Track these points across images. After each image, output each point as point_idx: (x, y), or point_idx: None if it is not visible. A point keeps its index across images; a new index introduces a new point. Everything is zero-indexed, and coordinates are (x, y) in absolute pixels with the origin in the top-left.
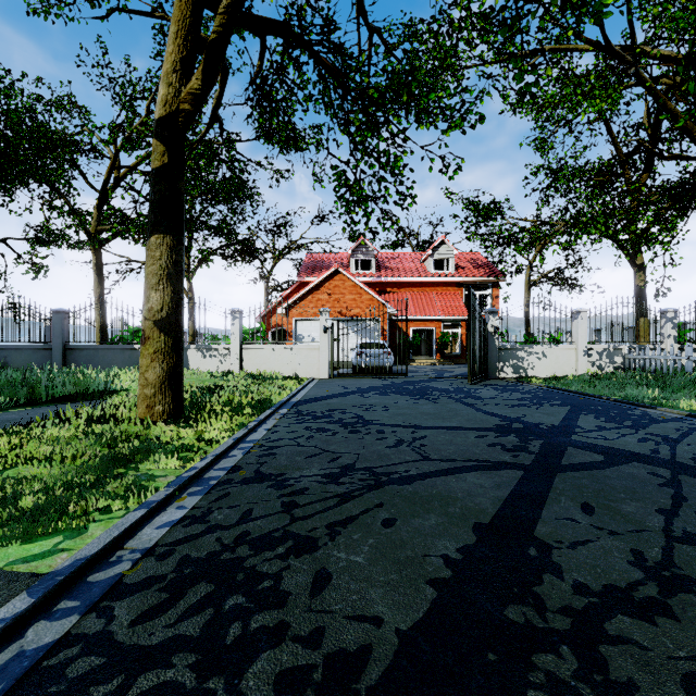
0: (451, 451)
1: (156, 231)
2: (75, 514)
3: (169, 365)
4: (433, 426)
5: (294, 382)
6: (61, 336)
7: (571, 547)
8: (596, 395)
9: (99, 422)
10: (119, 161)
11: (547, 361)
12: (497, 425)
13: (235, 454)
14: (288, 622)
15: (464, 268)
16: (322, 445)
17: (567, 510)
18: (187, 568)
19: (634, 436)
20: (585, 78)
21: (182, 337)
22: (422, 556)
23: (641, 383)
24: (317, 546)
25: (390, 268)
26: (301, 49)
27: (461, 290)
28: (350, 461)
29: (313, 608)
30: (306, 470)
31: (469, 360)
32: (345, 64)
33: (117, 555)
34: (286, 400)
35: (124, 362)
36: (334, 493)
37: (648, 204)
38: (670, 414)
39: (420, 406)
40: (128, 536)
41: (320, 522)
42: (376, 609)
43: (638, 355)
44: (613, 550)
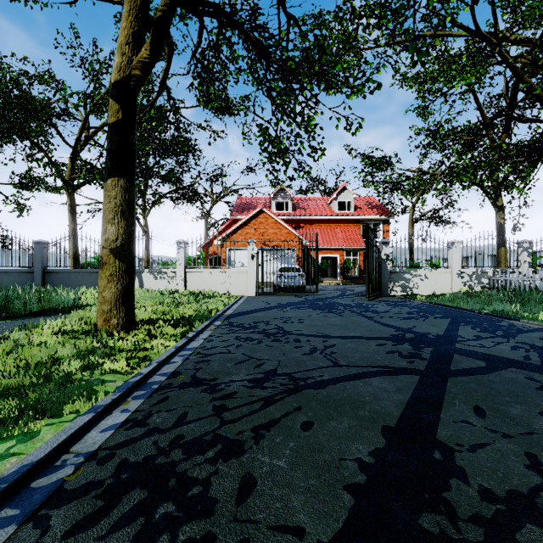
0: (357, 358)
1: (111, 174)
2: (30, 418)
3: (122, 286)
4: (340, 336)
5: (227, 298)
6: (41, 262)
7: (471, 450)
8: (470, 309)
9: (64, 333)
10: (88, 123)
11: (428, 282)
12: (393, 335)
13: (176, 360)
14: (214, 534)
15: (362, 208)
16: (249, 352)
17: (462, 413)
18: (124, 473)
19: (507, 344)
20: (458, 57)
21: (133, 263)
22: (338, 460)
23: (504, 299)
24: (243, 450)
25: (304, 208)
26: (233, 31)
27: (359, 226)
28: (272, 367)
29: (239, 517)
30: (235, 375)
31: (367, 281)
32: (268, 44)
33: (63, 459)
34: (220, 314)
35: (91, 283)
36: (259, 397)
37: (506, 158)
38: (532, 325)
39: (329, 318)
40: (75, 440)
41: (246, 425)
42: (298, 518)
43: (501, 277)
44: (510, 454)
